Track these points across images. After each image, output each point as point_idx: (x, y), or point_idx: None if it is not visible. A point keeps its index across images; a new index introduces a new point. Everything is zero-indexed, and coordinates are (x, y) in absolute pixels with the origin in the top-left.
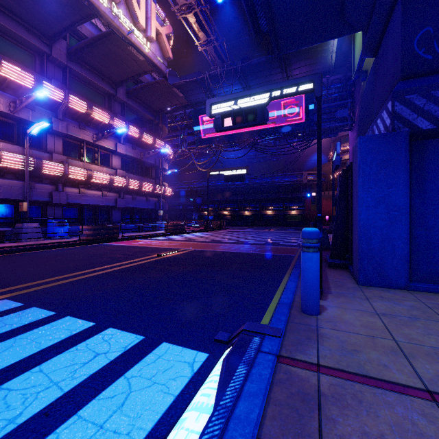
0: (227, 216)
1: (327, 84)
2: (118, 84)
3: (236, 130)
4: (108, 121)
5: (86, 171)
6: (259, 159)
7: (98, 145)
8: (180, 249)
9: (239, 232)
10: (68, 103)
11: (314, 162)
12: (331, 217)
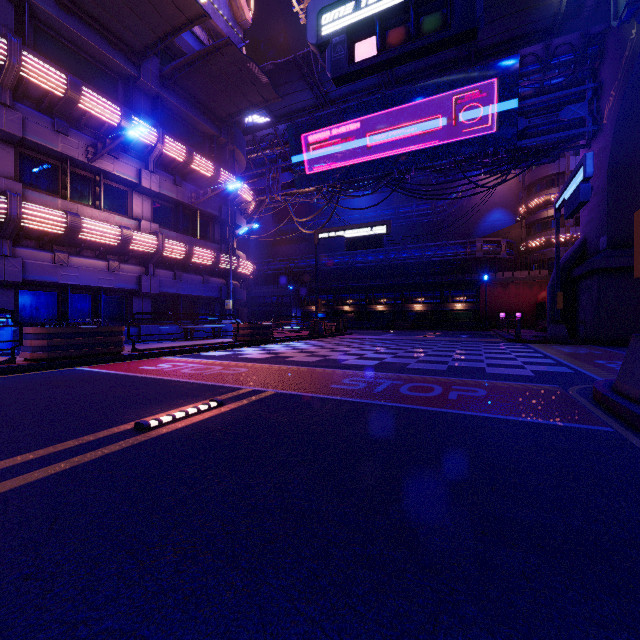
0: (348, 313)
1: (545, 56)
2: (142, 54)
3: (366, 157)
4: (118, 120)
5: (64, 215)
6: (401, 220)
7: (100, 170)
8: (236, 390)
9: (374, 340)
10: (22, 71)
11: (491, 224)
12: (525, 315)
